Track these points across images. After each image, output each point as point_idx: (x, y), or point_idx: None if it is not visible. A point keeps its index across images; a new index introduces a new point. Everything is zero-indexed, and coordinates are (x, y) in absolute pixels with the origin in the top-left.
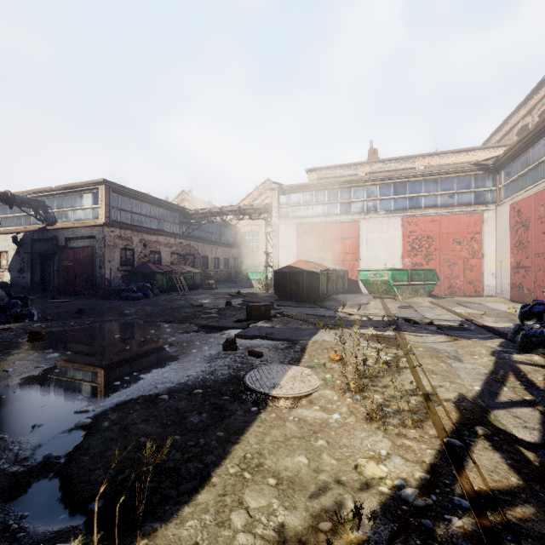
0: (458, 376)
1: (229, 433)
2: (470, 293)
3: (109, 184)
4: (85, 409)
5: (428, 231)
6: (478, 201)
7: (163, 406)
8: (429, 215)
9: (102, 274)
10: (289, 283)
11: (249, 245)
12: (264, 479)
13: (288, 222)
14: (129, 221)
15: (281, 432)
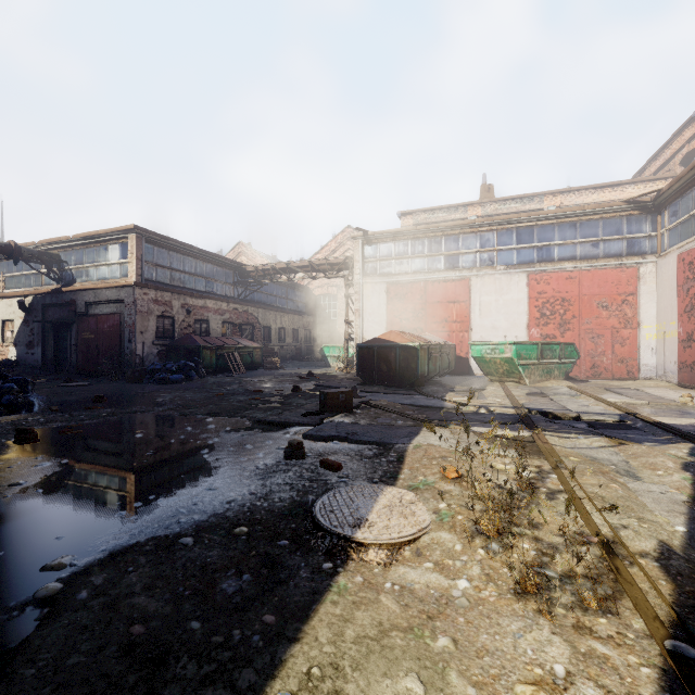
0: (644, 507)
1: (284, 618)
2: (621, 375)
3: (141, 232)
4: (59, 562)
5: (564, 291)
6: (631, 251)
7: (182, 559)
8: (565, 271)
9: (132, 349)
10: (378, 361)
11: (324, 312)
12: None
13: (375, 281)
14: (168, 281)
15: (372, 616)
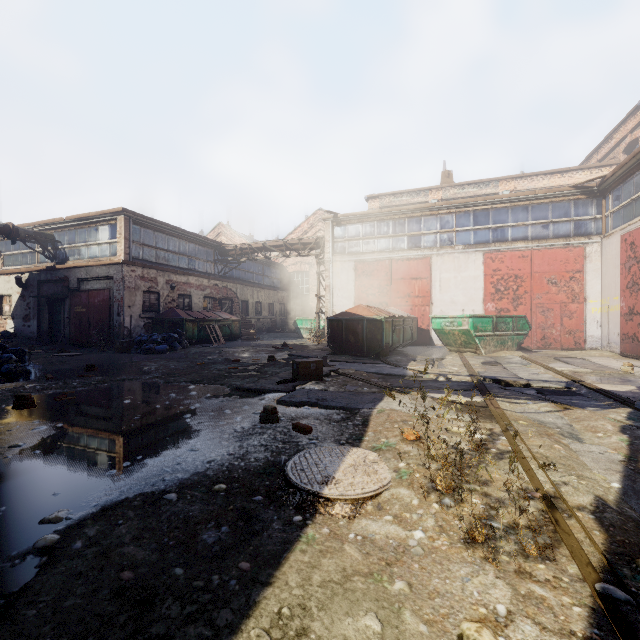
0: (584, 466)
1: (258, 565)
2: (569, 345)
3: (129, 214)
4: (56, 516)
5: (517, 269)
6: (578, 232)
7: (167, 513)
8: (518, 250)
9: (121, 322)
10: (346, 333)
11: (297, 288)
12: None
13: (344, 259)
14: (154, 259)
15: (337, 563)
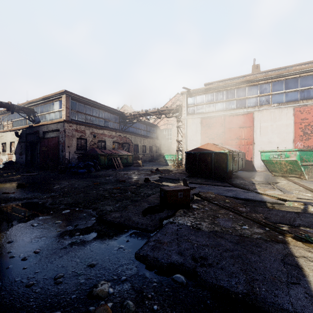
0: None
1: None
2: None
3: (69, 93)
4: None
5: None
6: None
7: None
8: None
9: (63, 155)
10: (199, 162)
11: (165, 138)
12: None
13: (194, 117)
14: (84, 120)
15: None
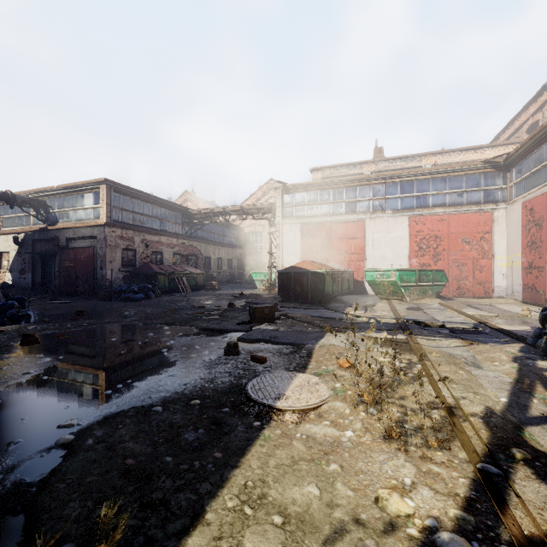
0: (481, 386)
1: (228, 454)
2: (480, 294)
3: (110, 183)
4: (69, 423)
5: (436, 230)
6: (488, 199)
7: (155, 420)
8: (437, 215)
9: (103, 275)
10: (294, 284)
11: (252, 246)
12: (268, 515)
13: (292, 222)
14: (131, 221)
15: (287, 453)
